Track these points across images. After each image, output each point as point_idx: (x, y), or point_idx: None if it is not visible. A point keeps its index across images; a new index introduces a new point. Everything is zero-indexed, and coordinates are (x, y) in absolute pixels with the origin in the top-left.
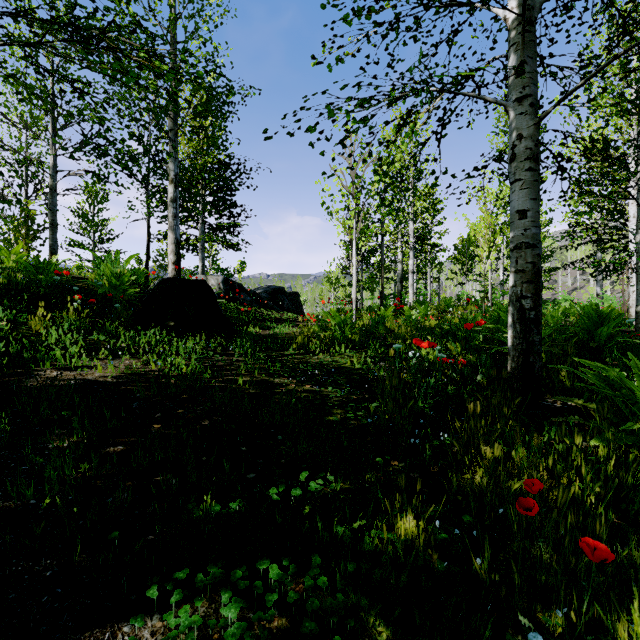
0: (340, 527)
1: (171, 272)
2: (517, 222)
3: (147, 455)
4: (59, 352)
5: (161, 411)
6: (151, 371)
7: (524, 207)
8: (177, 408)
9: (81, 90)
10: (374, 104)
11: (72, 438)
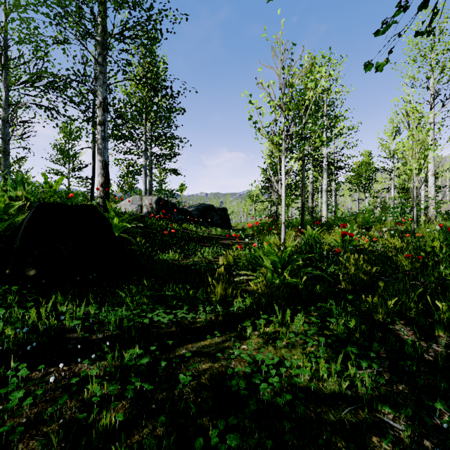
0: None
1: (99, 194)
2: None
3: None
4: None
5: None
6: None
7: None
8: None
9: None
10: None
11: None
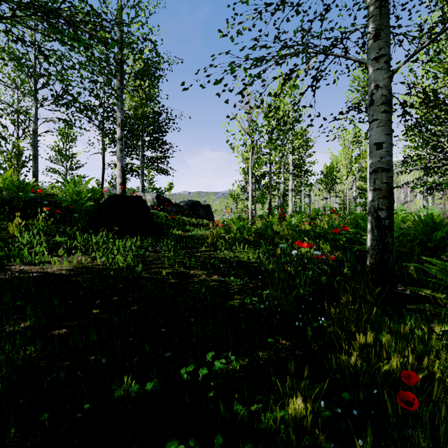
0: (239, 405)
1: (118, 190)
2: (375, 152)
3: (83, 338)
4: (26, 251)
5: (100, 298)
6: (97, 265)
7: (380, 140)
8: (113, 295)
9: (46, 54)
10: (266, 61)
11: (26, 322)
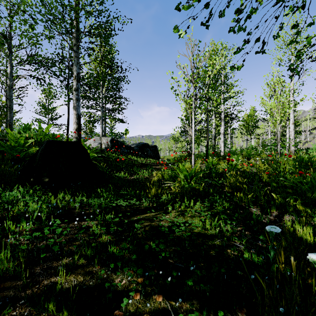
0: None
1: (74, 135)
2: None
3: None
4: None
5: None
6: None
7: None
8: None
9: None
10: None
11: None
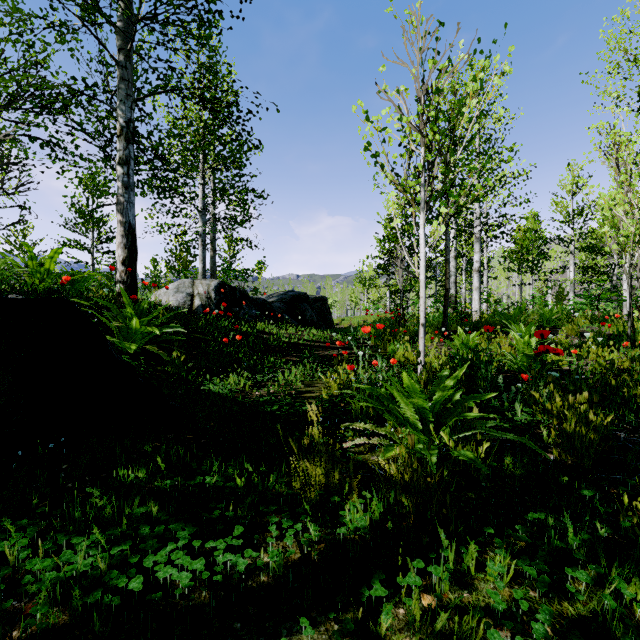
0: None
1: (119, 276)
2: None
3: None
4: None
5: None
6: None
7: None
8: None
9: None
10: None
11: None
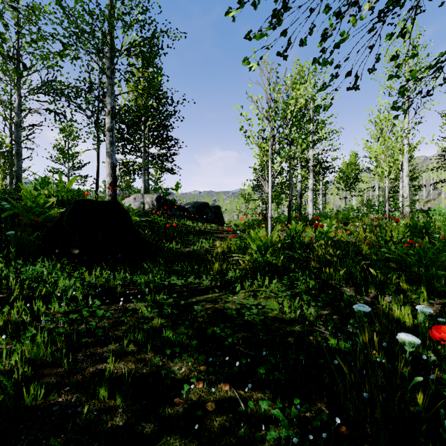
0: None
1: (108, 192)
2: None
3: None
4: None
5: None
6: None
7: None
8: None
9: None
10: None
11: None
